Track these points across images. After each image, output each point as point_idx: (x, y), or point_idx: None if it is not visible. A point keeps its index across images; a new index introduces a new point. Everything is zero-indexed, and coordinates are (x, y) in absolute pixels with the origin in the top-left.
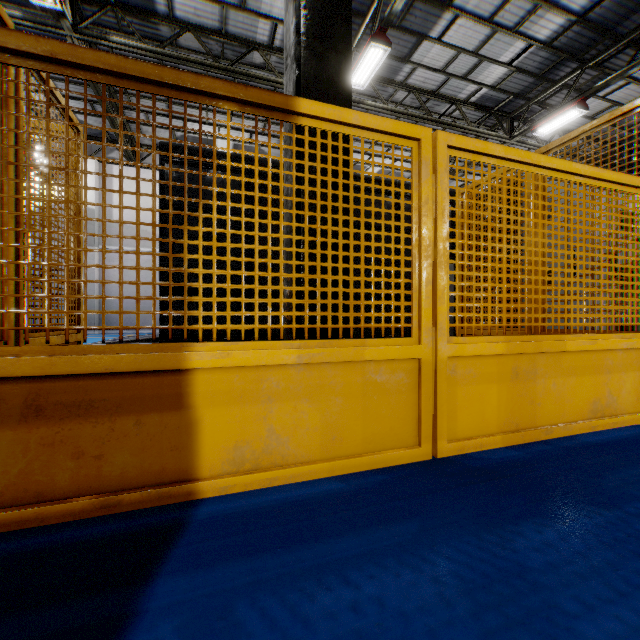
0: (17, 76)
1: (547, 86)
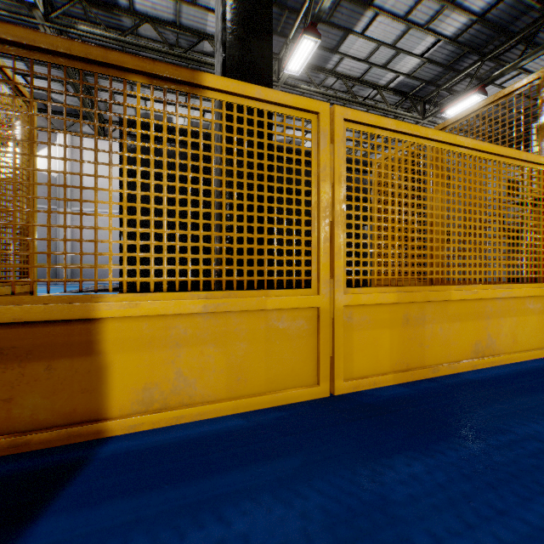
0: None
1: (453, 75)
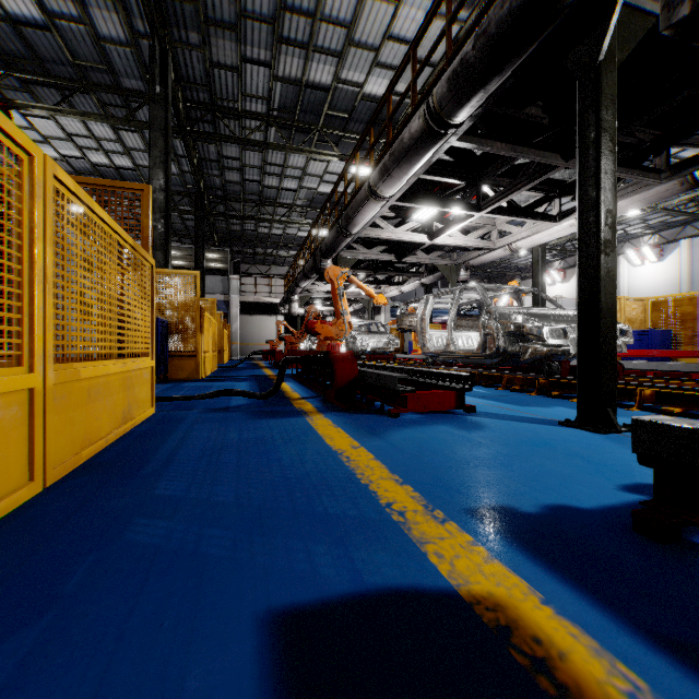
0: None
1: None
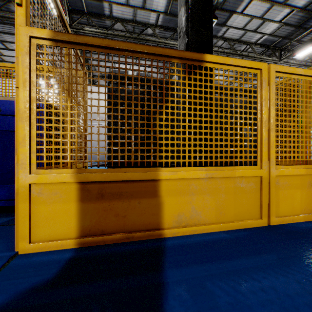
0: (70, 52)
1: (301, 31)
